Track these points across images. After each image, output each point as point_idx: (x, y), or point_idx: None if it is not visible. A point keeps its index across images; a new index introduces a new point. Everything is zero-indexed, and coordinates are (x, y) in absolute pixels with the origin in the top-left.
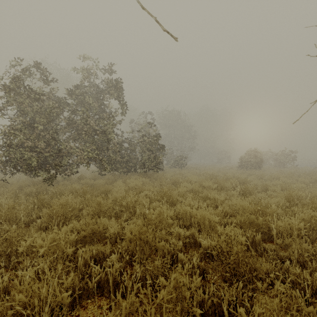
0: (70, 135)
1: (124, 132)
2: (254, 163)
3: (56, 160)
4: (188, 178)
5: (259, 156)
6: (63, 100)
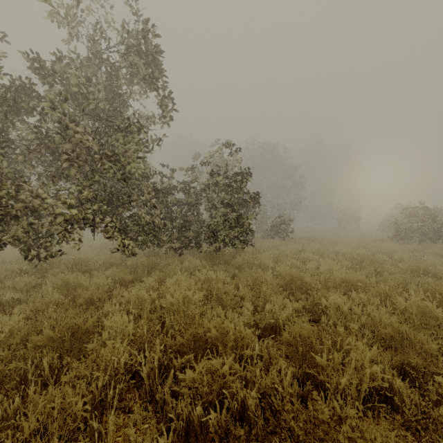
0: (46, 170)
1: (175, 169)
2: (428, 230)
3: (3, 226)
4: (322, 269)
5: (438, 218)
6: (23, 85)
